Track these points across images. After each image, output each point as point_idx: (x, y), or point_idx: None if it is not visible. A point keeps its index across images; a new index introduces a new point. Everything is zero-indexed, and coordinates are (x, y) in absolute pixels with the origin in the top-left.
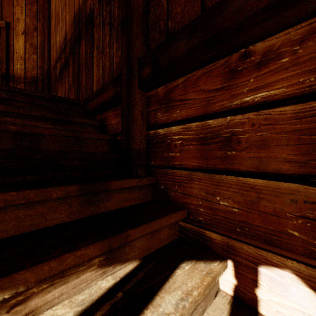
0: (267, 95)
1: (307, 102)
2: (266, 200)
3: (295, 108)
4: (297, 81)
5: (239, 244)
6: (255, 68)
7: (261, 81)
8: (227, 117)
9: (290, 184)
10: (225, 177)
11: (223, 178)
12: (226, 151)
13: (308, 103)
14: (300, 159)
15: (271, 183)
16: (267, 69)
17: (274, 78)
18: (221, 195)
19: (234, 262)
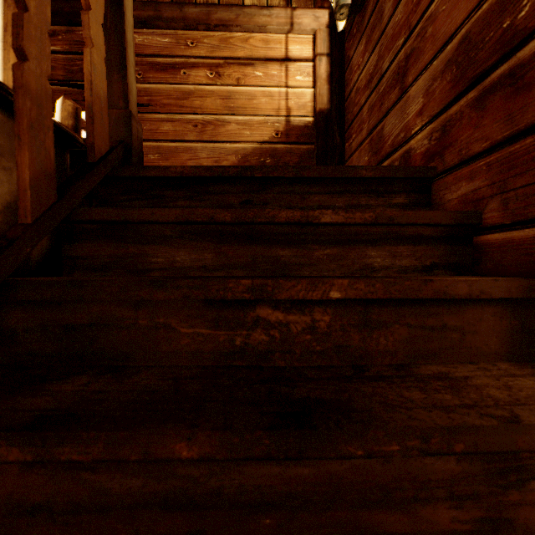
0: (55, 49)
1: (67, 55)
2: (57, 95)
3: (63, 56)
4: (64, 47)
5: None
6: (50, 36)
7: (53, 43)
8: None
9: (65, 88)
10: None
11: None
12: None
13: (67, 56)
14: (65, 75)
15: (59, 87)
16: (55, 38)
17: (57, 43)
18: None
19: None
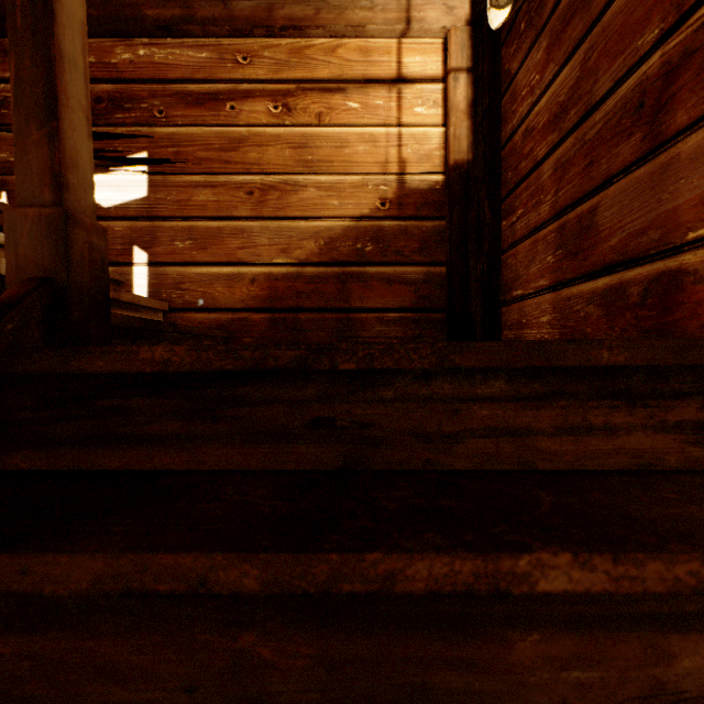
0: None
1: None
2: None
3: None
4: None
5: (11, 177)
6: None
7: None
8: (3, 85)
9: None
10: (4, 135)
11: (3, 135)
12: (2, 110)
13: None
14: None
15: None
16: None
17: None
18: (1, 150)
19: (7, 192)
